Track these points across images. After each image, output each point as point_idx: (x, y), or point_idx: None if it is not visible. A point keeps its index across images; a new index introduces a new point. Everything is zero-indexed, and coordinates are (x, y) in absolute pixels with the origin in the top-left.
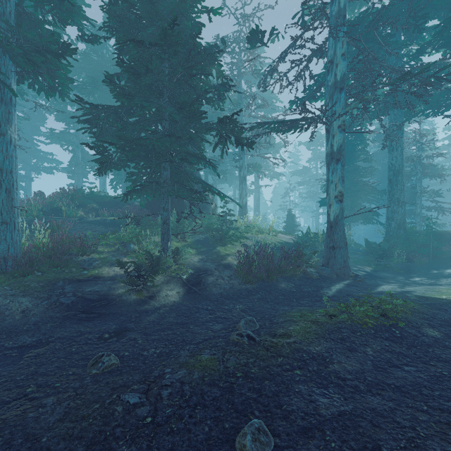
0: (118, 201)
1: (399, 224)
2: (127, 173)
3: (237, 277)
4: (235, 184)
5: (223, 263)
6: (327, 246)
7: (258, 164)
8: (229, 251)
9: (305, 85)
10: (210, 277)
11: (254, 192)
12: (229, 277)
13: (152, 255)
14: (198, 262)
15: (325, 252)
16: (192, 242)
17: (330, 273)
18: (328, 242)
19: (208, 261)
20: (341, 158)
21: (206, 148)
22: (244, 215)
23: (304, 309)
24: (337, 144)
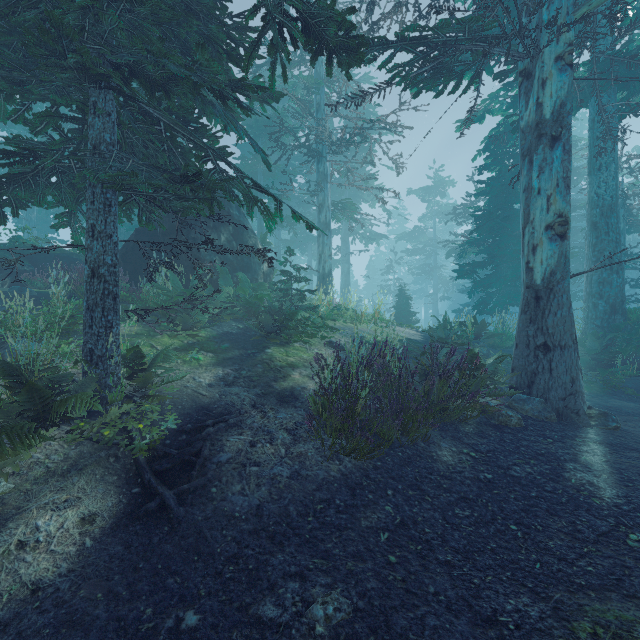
0: (77, 258)
1: (613, 305)
2: (6, 139)
3: (314, 433)
4: (310, 251)
5: (277, 389)
6: (527, 344)
7: (351, 202)
8: (296, 357)
9: (453, 17)
10: (232, 438)
11: (341, 261)
12: (291, 437)
13: (20, 375)
14: (209, 389)
15: (522, 359)
16: (209, 336)
17: (544, 411)
18: (529, 334)
19: (237, 386)
20: (563, 133)
21: (260, 179)
22: (327, 292)
23: (638, 636)
24: (554, 99)
